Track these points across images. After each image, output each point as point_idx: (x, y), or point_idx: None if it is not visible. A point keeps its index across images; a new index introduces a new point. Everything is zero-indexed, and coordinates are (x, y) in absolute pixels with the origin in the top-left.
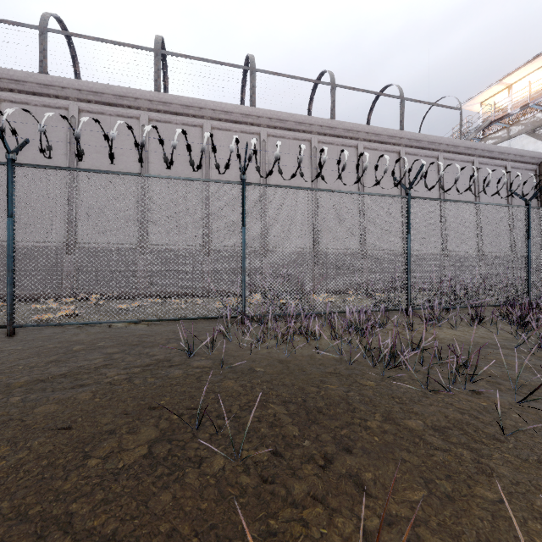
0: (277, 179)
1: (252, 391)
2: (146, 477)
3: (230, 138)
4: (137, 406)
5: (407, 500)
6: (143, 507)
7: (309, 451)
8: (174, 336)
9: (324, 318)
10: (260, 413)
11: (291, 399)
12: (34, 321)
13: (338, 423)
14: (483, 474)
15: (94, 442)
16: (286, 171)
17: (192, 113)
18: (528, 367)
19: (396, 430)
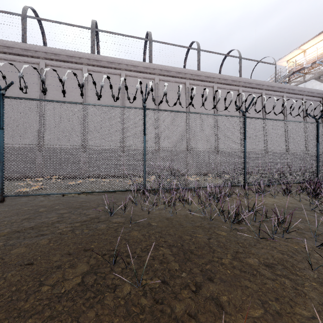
0: (165, 106)
1: (149, 238)
2: (79, 299)
3: (137, 82)
4: (76, 249)
5: (251, 316)
6: (75, 322)
7: (185, 281)
8: (101, 202)
9: (194, 190)
10: (154, 254)
11: (174, 244)
12: (17, 192)
13: (204, 261)
14: (299, 297)
15: (47, 274)
16: (170, 101)
17: (114, 67)
18: (321, 222)
19: (241, 266)
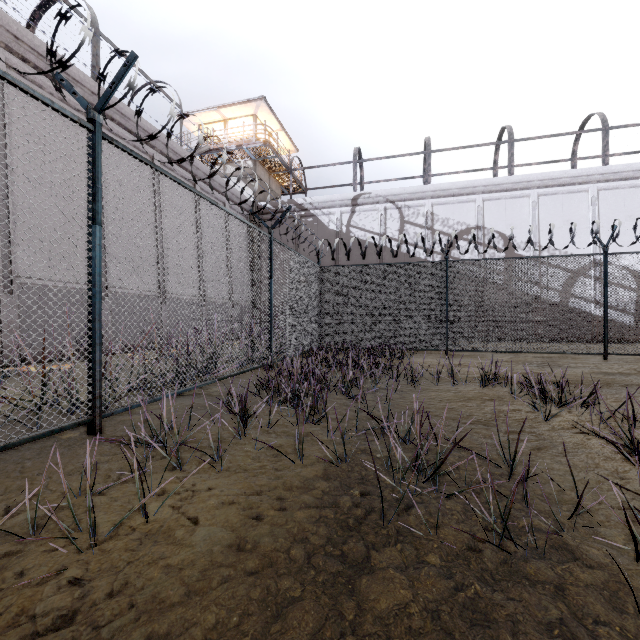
0: None
1: None
2: None
3: None
4: None
5: None
6: None
7: None
8: None
9: None
10: None
11: None
12: None
13: None
14: None
15: None
16: None
17: None
18: None
19: None
